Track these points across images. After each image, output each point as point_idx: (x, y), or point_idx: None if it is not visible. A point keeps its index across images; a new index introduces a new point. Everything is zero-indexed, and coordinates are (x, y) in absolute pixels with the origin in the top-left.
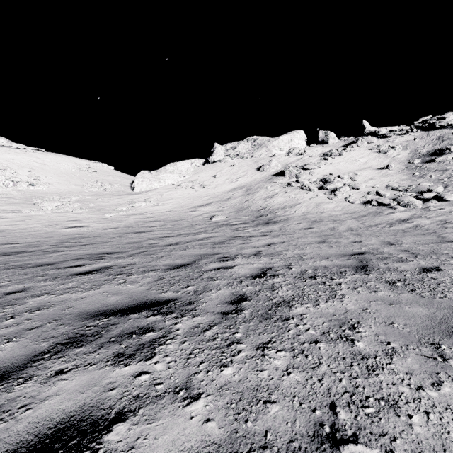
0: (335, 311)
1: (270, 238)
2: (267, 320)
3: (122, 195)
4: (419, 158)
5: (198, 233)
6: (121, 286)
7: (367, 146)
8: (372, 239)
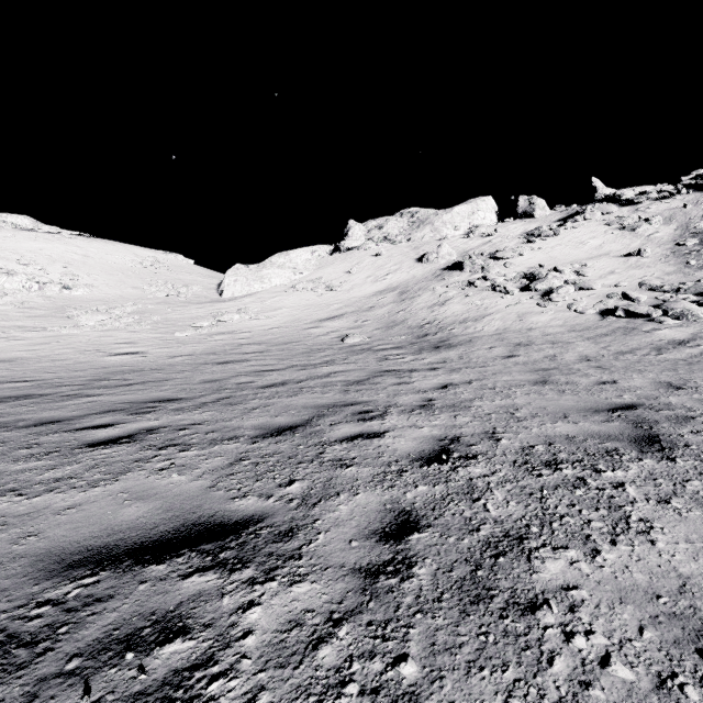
0: (652, 578)
1: (444, 373)
2: (479, 609)
3: (204, 303)
4: (694, 237)
5: (321, 365)
6: (160, 476)
7: (602, 220)
8: (634, 377)
